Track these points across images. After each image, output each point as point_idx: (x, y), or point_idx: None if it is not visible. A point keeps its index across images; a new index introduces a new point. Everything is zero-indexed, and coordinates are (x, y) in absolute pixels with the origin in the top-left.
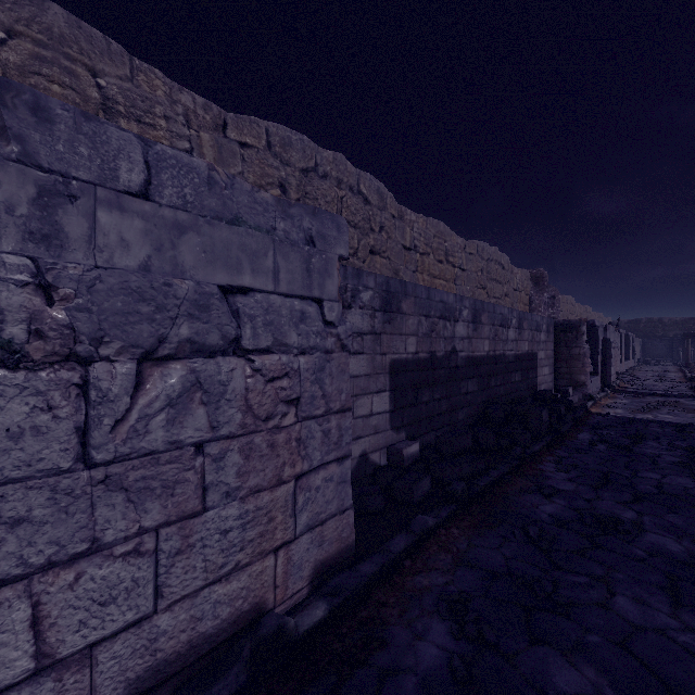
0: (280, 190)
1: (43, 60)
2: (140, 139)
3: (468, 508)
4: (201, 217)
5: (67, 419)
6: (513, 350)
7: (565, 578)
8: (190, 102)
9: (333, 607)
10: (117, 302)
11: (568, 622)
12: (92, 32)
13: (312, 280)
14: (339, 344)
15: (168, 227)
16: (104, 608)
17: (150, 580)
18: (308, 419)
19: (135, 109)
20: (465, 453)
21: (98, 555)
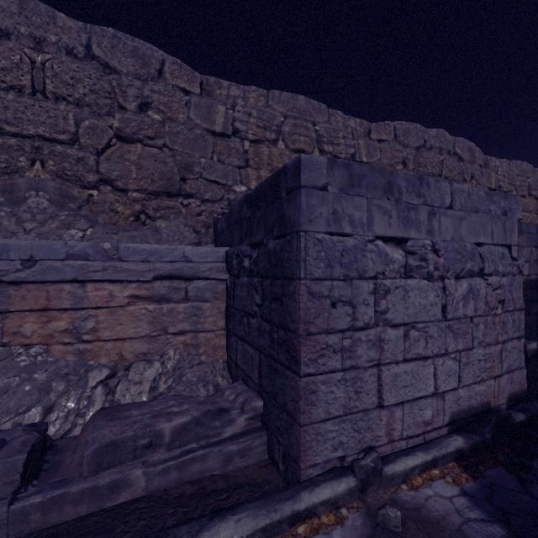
0: (402, 165)
1: (297, 126)
2: (448, 183)
3: None
4: (465, 212)
5: (440, 301)
6: None
7: None
8: (353, 124)
9: (528, 417)
10: (450, 254)
11: None
12: (314, 103)
13: (505, 235)
14: (517, 271)
15: (457, 219)
16: (447, 379)
17: (458, 373)
18: (506, 312)
19: (330, 137)
20: None
21: (446, 356)
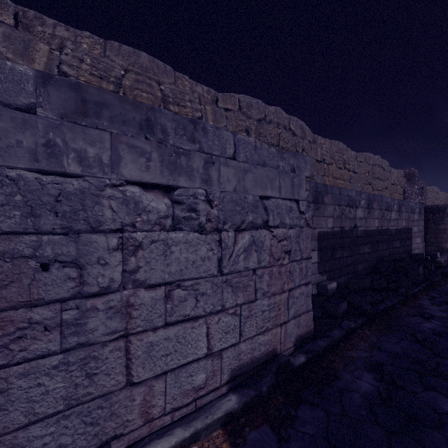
0: (246, 133)
1: (139, 81)
2: (232, 133)
3: (373, 321)
4: (252, 165)
5: (215, 255)
6: (394, 226)
7: (443, 362)
8: (201, 90)
9: (308, 358)
10: (229, 206)
11: (447, 383)
12: (159, 62)
13: (294, 190)
14: (305, 223)
15: (241, 171)
16: (225, 335)
17: (238, 327)
18: (293, 262)
19: (176, 99)
20: (366, 290)
21: (223, 312)
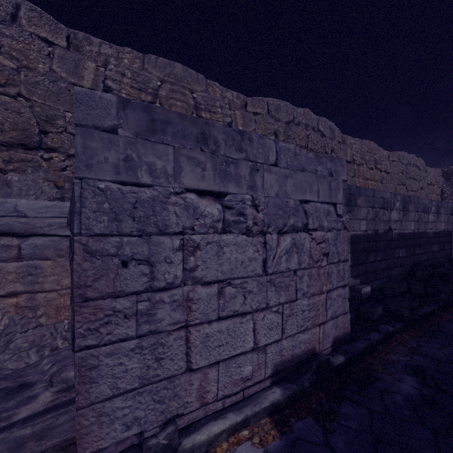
0: (274, 136)
1: (174, 91)
2: (274, 141)
3: (412, 326)
4: (292, 170)
5: (260, 256)
6: (432, 228)
7: None
8: (231, 96)
9: (347, 358)
10: (272, 210)
11: None
12: (191, 72)
13: (331, 194)
14: (342, 226)
15: (282, 176)
16: (269, 332)
17: (280, 325)
18: (331, 264)
19: (208, 105)
20: (403, 295)
21: (267, 310)
